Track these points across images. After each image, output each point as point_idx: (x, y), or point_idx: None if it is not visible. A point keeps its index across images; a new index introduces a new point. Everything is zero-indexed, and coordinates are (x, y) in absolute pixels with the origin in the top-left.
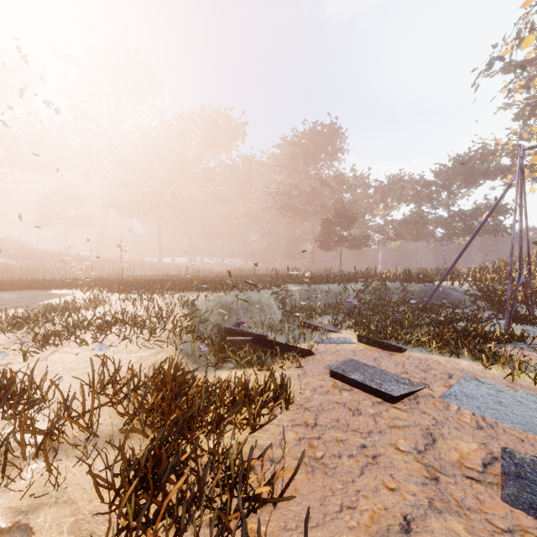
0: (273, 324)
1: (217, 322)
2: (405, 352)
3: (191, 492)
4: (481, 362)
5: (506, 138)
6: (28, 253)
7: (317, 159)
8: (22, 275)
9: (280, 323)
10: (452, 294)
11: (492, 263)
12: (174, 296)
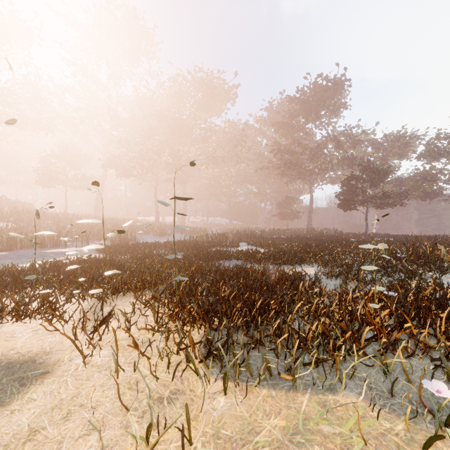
0: None
1: None
2: None
3: None
4: None
5: None
6: (23, 214)
7: (320, 114)
8: (1, 245)
9: None
10: None
11: None
12: None
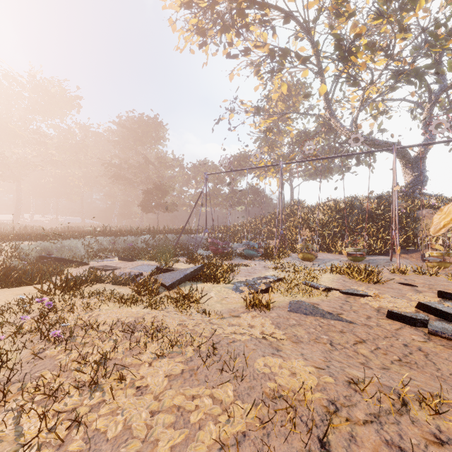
0: (75, 256)
1: (36, 256)
2: (135, 261)
3: (17, 276)
4: (155, 260)
5: (255, 150)
6: None
7: (144, 141)
8: None
9: (83, 257)
10: (198, 239)
11: (236, 223)
12: (4, 244)
